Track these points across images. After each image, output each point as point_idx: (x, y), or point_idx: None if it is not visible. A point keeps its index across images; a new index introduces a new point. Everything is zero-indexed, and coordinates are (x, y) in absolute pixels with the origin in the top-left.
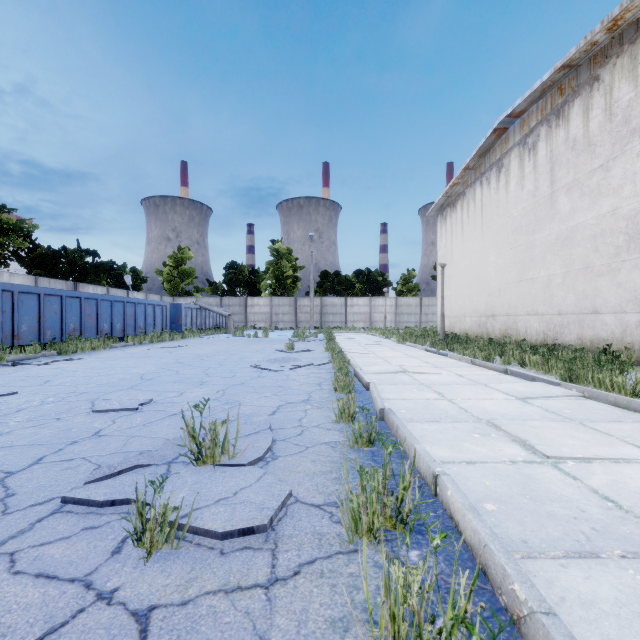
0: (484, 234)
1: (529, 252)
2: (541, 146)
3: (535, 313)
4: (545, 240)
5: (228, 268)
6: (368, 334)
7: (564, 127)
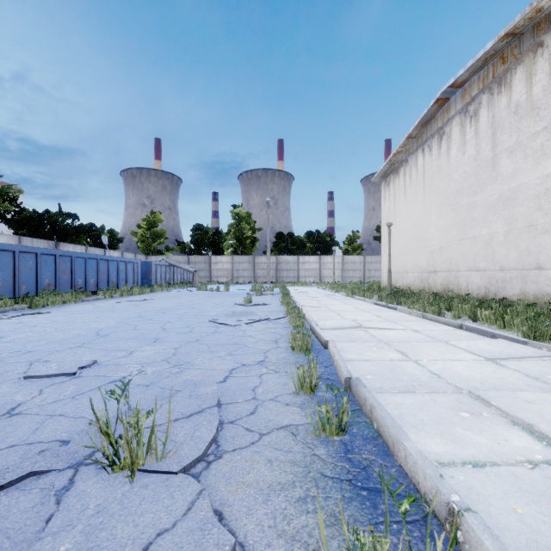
0: (426, 197)
1: (470, 212)
2: (483, 113)
3: (476, 269)
4: (487, 201)
5: (195, 230)
6: (319, 288)
7: (506, 93)
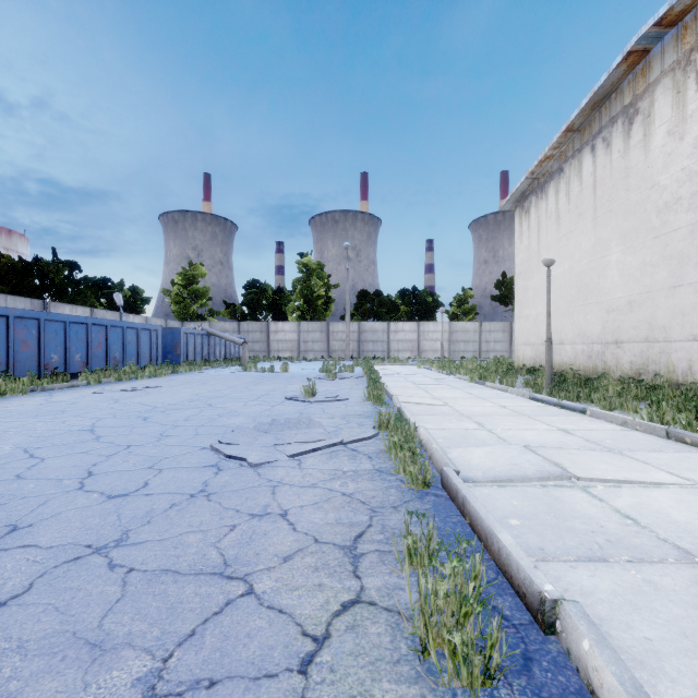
0: (599, 222)
1: (697, 238)
2: None
3: None
4: None
5: (248, 287)
6: (419, 367)
7: None
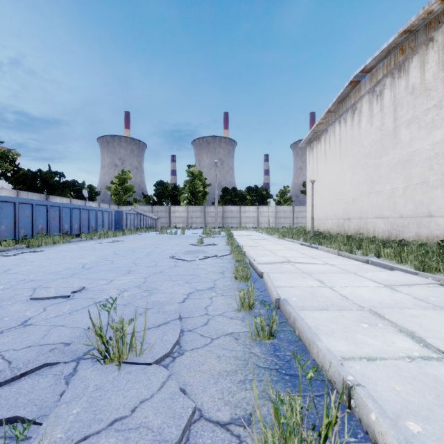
0: (342, 159)
1: (377, 171)
2: (386, 93)
3: (381, 217)
4: (389, 162)
5: (157, 185)
6: (256, 232)
7: (405, 77)
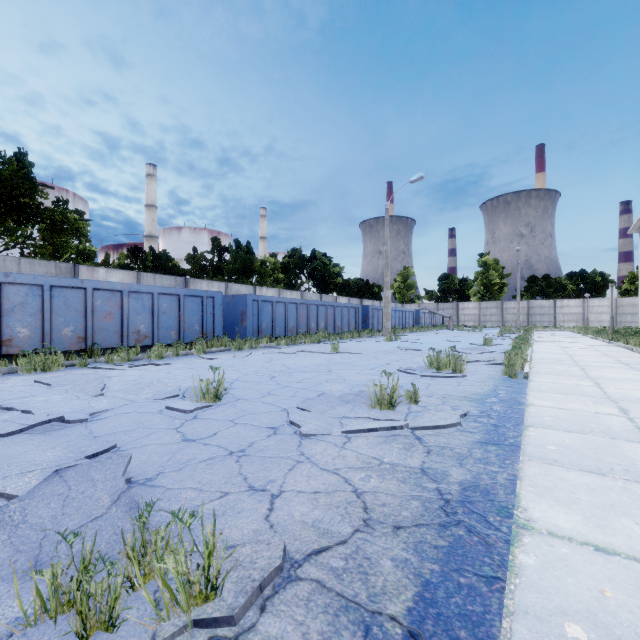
0: None
1: None
2: None
3: None
4: None
5: (441, 279)
6: (570, 331)
7: None
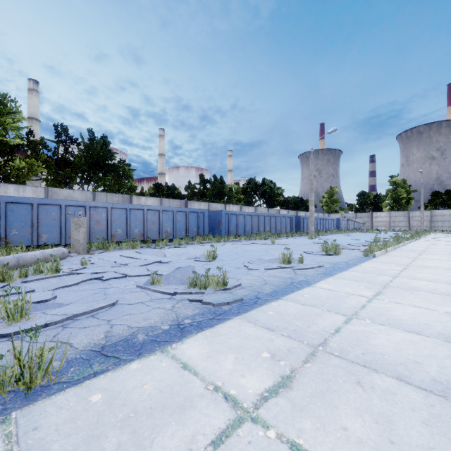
0: None
1: None
2: None
3: None
4: None
5: (359, 195)
6: None
7: None
